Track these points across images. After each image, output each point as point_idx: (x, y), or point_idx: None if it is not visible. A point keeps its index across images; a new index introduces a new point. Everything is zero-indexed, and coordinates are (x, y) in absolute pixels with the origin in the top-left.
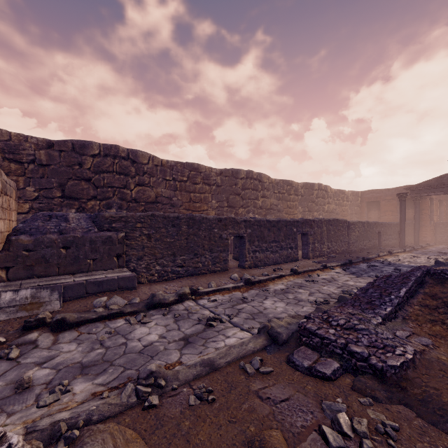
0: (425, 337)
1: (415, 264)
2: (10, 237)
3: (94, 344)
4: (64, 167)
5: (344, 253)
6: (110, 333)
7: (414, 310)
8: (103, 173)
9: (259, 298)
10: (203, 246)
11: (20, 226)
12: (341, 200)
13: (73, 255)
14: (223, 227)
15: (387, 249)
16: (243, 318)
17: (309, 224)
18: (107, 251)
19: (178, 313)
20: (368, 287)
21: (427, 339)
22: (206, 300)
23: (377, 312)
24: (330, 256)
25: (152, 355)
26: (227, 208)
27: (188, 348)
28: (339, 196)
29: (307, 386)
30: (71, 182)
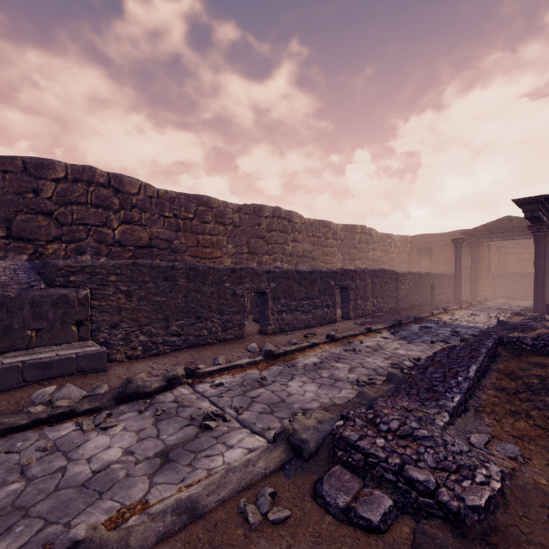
0: (510, 443)
1: (475, 325)
2: None
3: (9, 474)
4: (9, 195)
5: (392, 312)
6: (45, 450)
7: (489, 397)
8: (72, 205)
9: (282, 378)
10: (209, 306)
11: None
12: (388, 246)
13: (3, 325)
14: (238, 281)
15: (441, 305)
16: (257, 411)
17: (349, 275)
18: (60, 317)
19: (162, 409)
20: (427, 364)
21: (513, 447)
22: (208, 385)
23: (442, 405)
24: (376, 316)
25: (102, 489)
26: (247, 254)
27: (165, 473)
28: (385, 241)
29: (343, 547)
30: (21, 216)
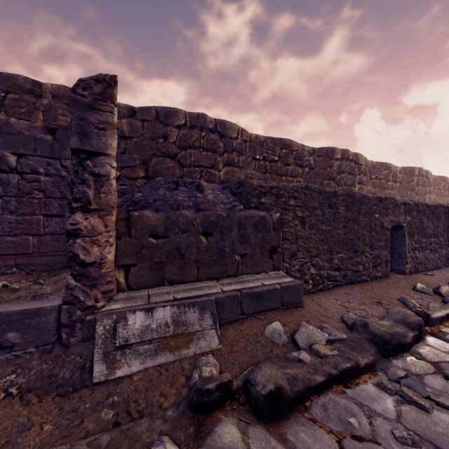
0: None
1: None
2: (130, 212)
3: None
4: (147, 140)
5: None
6: (418, 445)
7: None
8: (189, 148)
9: None
10: (363, 238)
11: (139, 195)
12: (442, 189)
13: (217, 247)
14: (384, 212)
15: None
16: None
17: None
18: (259, 242)
19: None
20: None
21: None
22: None
23: None
24: None
25: None
26: None
27: None
28: (440, 184)
29: None
30: (154, 159)
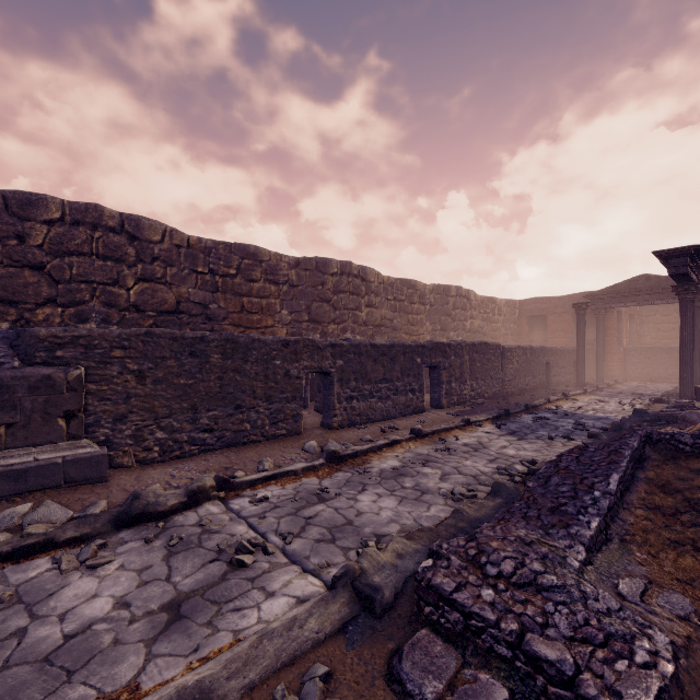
0: (676, 592)
1: (604, 415)
2: None
3: None
4: None
5: (497, 398)
6: (0, 601)
7: (638, 519)
8: (71, 255)
9: (350, 490)
10: (253, 391)
11: None
12: (490, 313)
13: None
14: (292, 357)
15: (560, 390)
16: (312, 539)
17: (441, 350)
18: (41, 407)
19: (179, 536)
20: (549, 472)
21: (681, 598)
22: (247, 499)
23: (575, 533)
24: (475, 403)
25: (73, 666)
26: (307, 323)
27: (171, 637)
28: (487, 307)
29: None
30: None
